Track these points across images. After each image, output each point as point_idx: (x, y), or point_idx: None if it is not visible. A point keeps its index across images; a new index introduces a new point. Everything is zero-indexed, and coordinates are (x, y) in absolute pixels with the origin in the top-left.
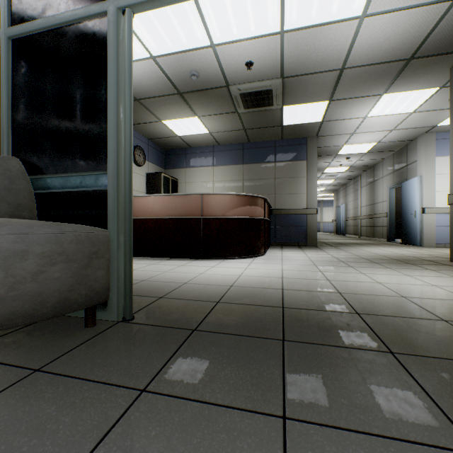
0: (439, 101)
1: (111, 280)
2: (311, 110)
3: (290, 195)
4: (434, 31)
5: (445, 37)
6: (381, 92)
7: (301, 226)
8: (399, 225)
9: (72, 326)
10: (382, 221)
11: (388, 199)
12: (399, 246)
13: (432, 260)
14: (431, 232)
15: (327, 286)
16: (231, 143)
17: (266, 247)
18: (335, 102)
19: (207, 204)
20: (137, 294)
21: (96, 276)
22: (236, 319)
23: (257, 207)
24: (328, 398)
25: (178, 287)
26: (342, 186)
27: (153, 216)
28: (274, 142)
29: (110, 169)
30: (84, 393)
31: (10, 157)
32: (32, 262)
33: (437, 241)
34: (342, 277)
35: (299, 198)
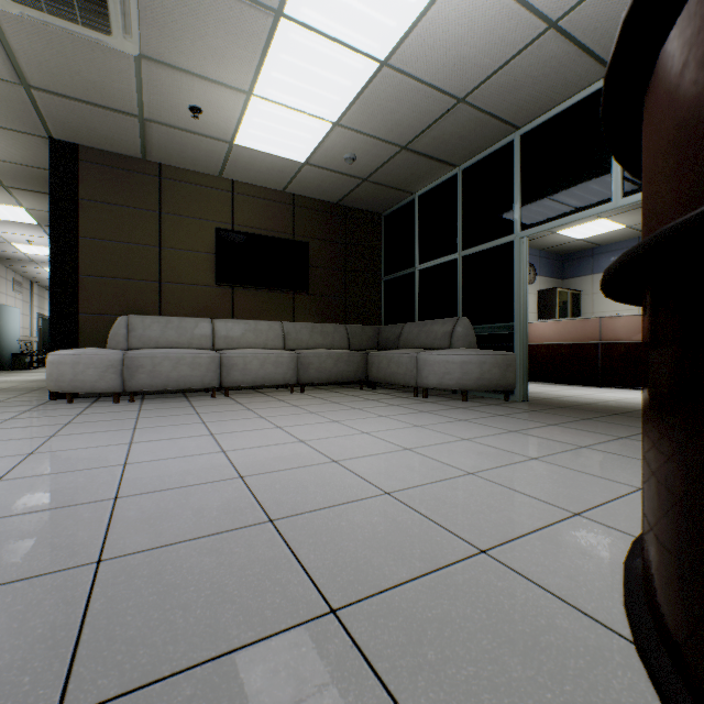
0: None
1: (515, 380)
2: None
3: None
4: None
5: None
6: None
7: None
8: None
9: (497, 400)
10: None
11: None
12: None
13: None
14: None
15: None
16: None
17: None
18: None
19: (606, 328)
20: (529, 396)
21: (509, 376)
22: (592, 408)
23: None
24: (611, 421)
25: (560, 397)
26: None
27: (544, 342)
28: None
29: (515, 322)
30: (512, 409)
31: (464, 318)
32: (487, 366)
33: None
34: None
35: None
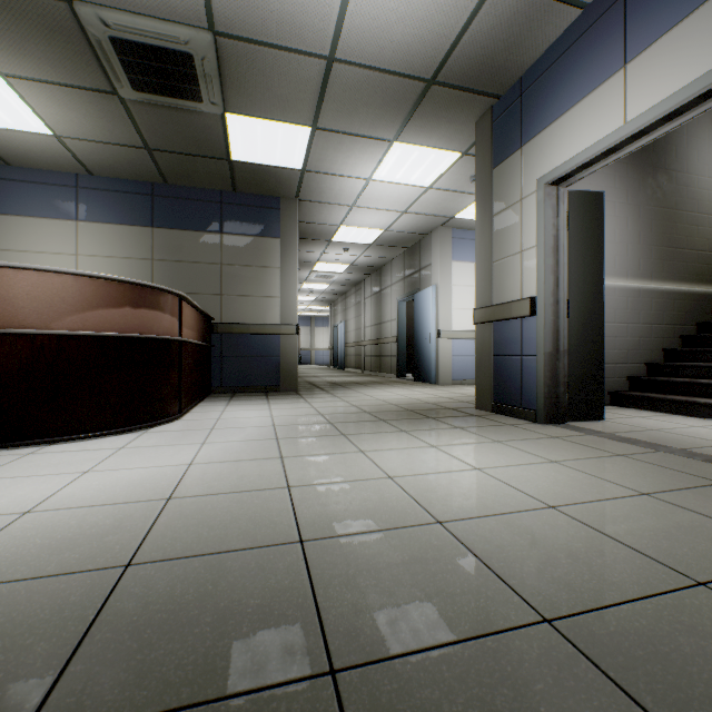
0: (460, 177)
1: None
2: (282, 138)
3: (251, 299)
4: (465, 37)
5: (476, 58)
6: (392, 136)
7: (272, 355)
8: (411, 354)
9: None
10: (391, 348)
11: (398, 318)
12: (412, 385)
13: (456, 408)
14: (447, 364)
15: (278, 514)
16: (124, 177)
17: (194, 399)
18: (323, 135)
19: None
20: None
21: None
22: None
23: (159, 313)
24: None
25: None
26: (342, 296)
27: None
28: (220, 194)
29: None
30: None
31: None
32: None
33: (454, 377)
34: (322, 469)
35: (267, 305)
